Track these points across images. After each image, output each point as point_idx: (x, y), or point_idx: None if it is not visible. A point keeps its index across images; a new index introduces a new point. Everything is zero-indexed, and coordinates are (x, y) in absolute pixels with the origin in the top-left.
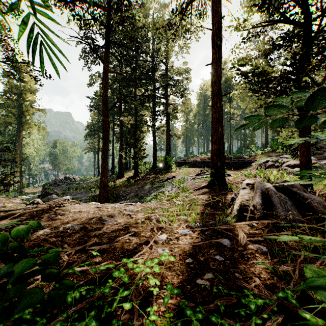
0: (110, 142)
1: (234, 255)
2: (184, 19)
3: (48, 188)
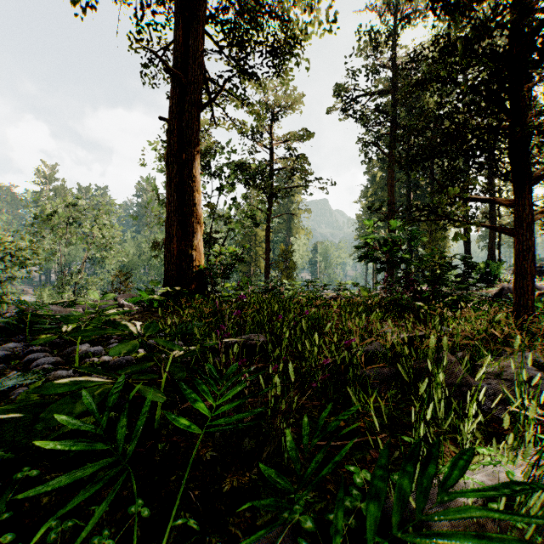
0: None
1: None
2: None
3: None
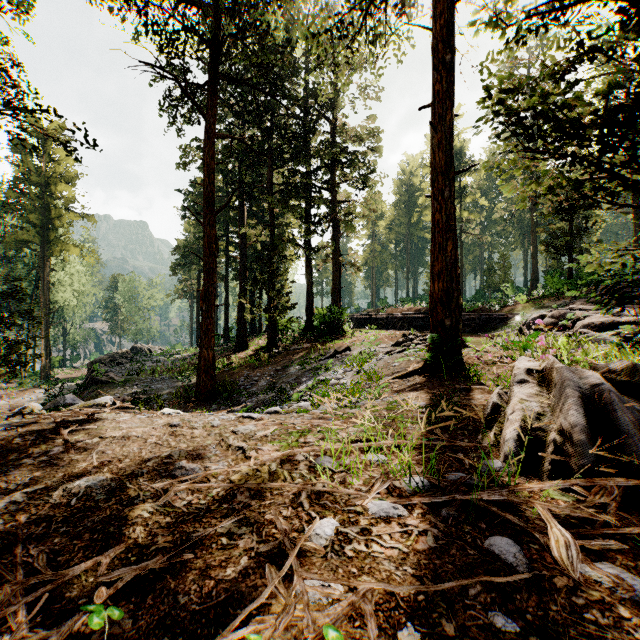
0: (221, 279)
1: (548, 612)
2: (371, 17)
3: (97, 371)
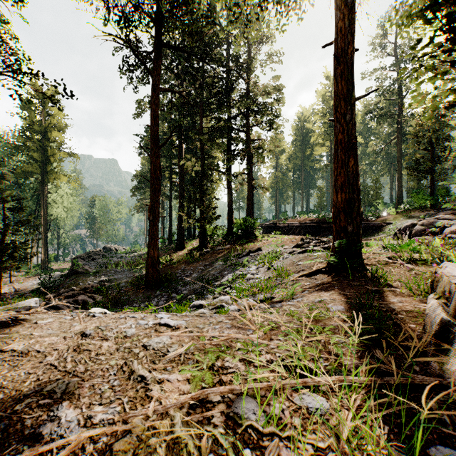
0: (166, 198)
1: None
2: None
3: (76, 264)
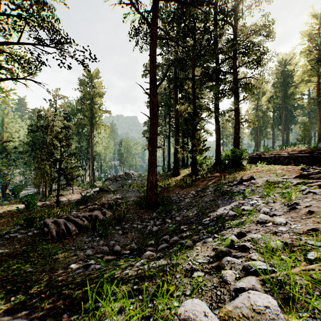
0: (166, 137)
1: None
2: None
3: (103, 184)
